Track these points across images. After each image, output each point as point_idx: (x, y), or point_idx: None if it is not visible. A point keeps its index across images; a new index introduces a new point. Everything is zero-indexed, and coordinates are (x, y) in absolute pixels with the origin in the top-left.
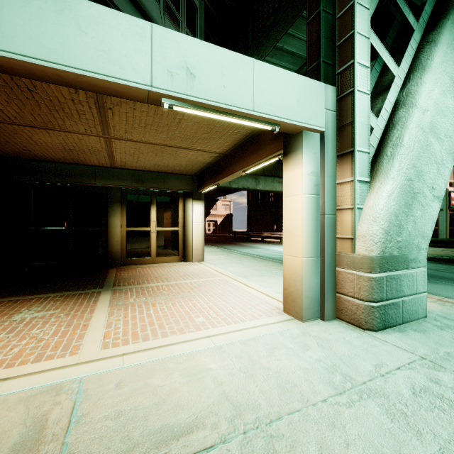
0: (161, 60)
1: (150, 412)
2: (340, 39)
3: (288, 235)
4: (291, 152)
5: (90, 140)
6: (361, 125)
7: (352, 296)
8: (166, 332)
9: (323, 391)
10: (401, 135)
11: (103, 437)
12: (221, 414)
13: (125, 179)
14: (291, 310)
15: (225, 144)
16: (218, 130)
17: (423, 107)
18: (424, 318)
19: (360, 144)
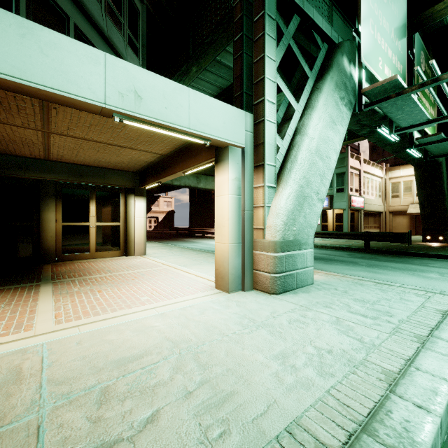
0: (113, 83)
1: (109, 353)
2: (256, 79)
3: (218, 226)
4: (220, 161)
5: (25, 132)
6: (269, 146)
7: (263, 271)
8: (115, 308)
9: (234, 329)
10: (296, 155)
11: (74, 369)
12: (164, 347)
13: (61, 173)
14: (221, 285)
15: (167, 147)
16: (160, 135)
17: (311, 136)
18: (312, 285)
19: (269, 159)
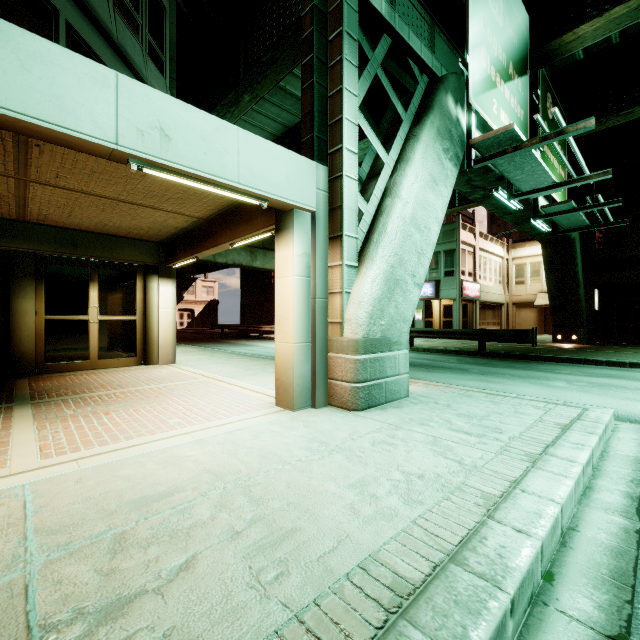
0: (129, 116)
1: (124, 492)
2: (332, 119)
3: (280, 320)
4: (282, 230)
5: None
6: (349, 211)
7: (341, 380)
8: (131, 435)
9: (300, 455)
10: (385, 224)
11: (74, 515)
12: (202, 482)
13: (44, 241)
14: (283, 401)
15: (206, 208)
16: (197, 191)
17: (405, 199)
18: (406, 398)
19: (349, 229)
